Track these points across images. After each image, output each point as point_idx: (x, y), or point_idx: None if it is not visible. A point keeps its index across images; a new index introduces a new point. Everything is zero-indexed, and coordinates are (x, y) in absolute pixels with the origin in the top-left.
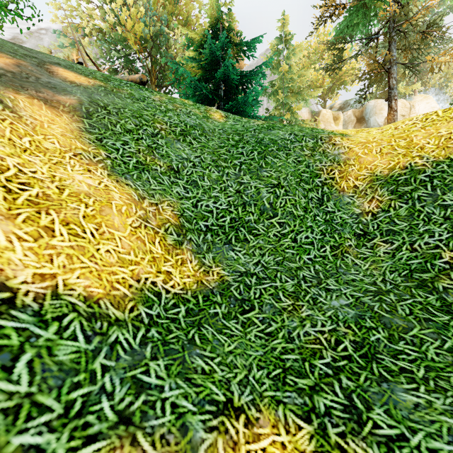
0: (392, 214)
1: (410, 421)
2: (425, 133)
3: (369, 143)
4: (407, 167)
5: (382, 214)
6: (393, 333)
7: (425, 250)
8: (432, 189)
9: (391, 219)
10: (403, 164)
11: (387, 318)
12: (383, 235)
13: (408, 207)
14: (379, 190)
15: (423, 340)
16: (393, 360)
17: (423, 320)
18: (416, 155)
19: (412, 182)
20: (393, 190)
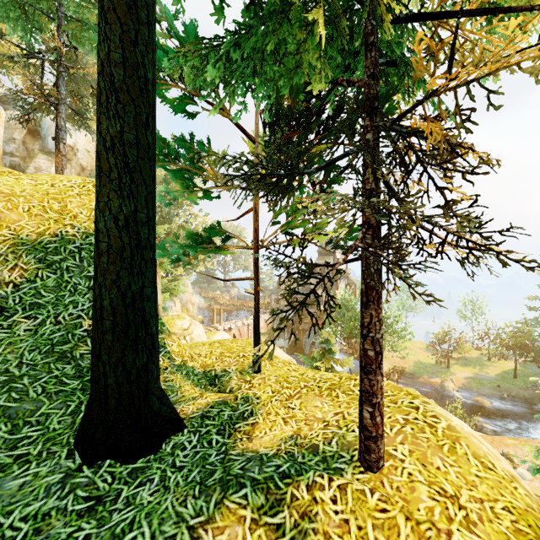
0: (39, 284)
1: (11, 505)
2: (80, 202)
3: (16, 196)
4: (58, 235)
5: (27, 285)
6: (18, 422)
7: (69, 322)
8: (81, 260)
9: (37, 290)
10: (54, 231)
11: (14, 408)
12: (26, 310)
13: (56, 277)
14: (25, 257)
15: (50, 415)
16: (11, 452)
17: (55, 394)
18: (69, 223)
19: (62, 252)
20: (42, 258)
